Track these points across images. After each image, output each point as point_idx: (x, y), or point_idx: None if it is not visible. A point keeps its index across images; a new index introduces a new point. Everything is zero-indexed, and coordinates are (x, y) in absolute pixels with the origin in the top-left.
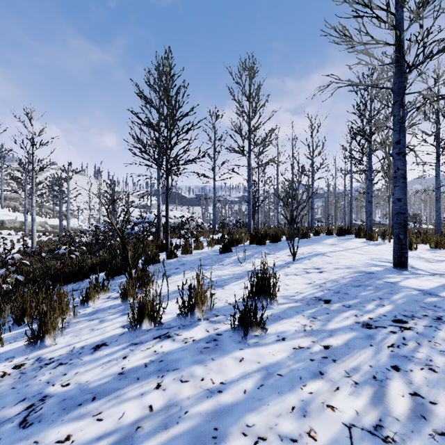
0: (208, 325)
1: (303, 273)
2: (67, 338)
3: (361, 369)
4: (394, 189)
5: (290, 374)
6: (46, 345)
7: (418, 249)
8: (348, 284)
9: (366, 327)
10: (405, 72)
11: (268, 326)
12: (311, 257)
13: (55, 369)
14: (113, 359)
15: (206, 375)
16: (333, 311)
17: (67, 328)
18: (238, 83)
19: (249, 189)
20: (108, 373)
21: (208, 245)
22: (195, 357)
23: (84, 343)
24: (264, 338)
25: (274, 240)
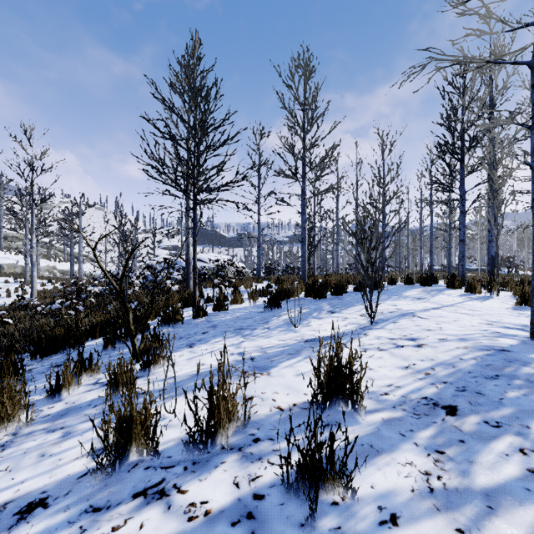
0: (238, 465)
1: (391, 347)
2: None
3: None
4: (533, 218)
5: None
6: None
7: None
8: (476, 373)
9: None
10: None
11: (353, 474)
12: (396, 319)
13: None
14: None
15: None
16: (471, 436)
17: (6, 448)
18: (289, 86)
19: (304, 224)
20: None
21: (249, 298)
22: None
23: (11, 495)
24: (352, 513)
25: (339, 292)
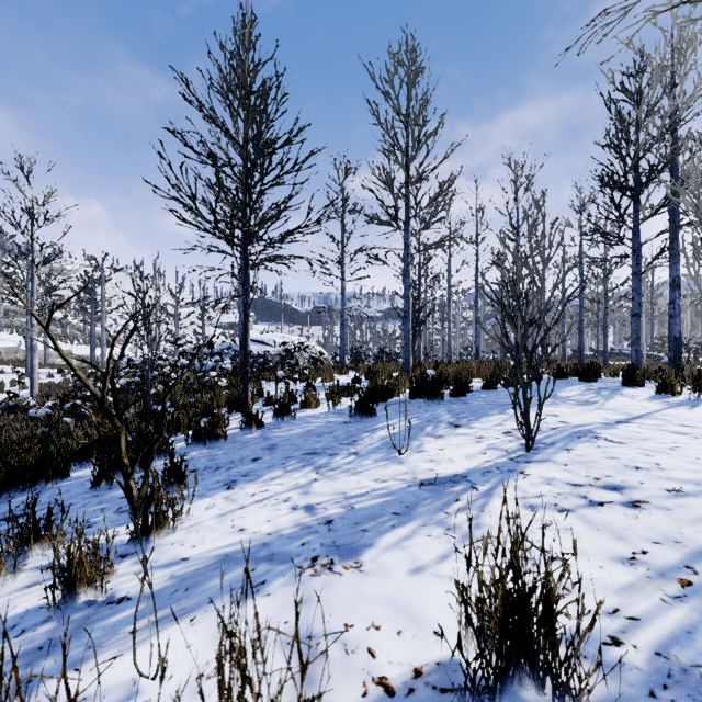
0: None
1: (580, 504)
2: None
3: None
4: None
5: None
6: None
7: None
8: None
9: None
10: None
11: None
12: (567, 443)
13: None
14: None
15: None
16: None
17: None
18: (385, 93)
19: (407, 292)
20: None
21: (327, 400)
22: None
23: None
24: None
25: (461, 392)
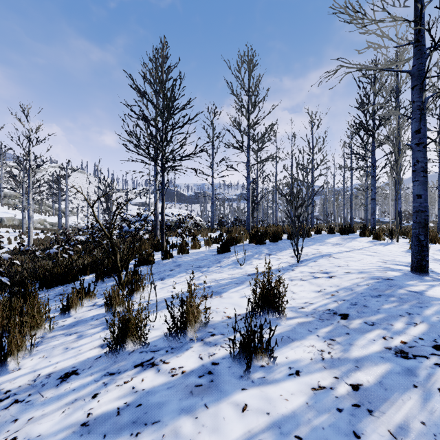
0: (202, 348)
1: (310, 278)
2: (34, 361)
3: (411, 428)
4: (413, 184)
5: (313, 436)
6: (9, 369)
7: (431, 250)
8: (365, 294)
9: (402, 356)
10: (425, 52)
11: (275, 351)
12: (316, 259)
13: (7, 410)
14: (80, 398)
15: (196, 436)
16: (354, 331)
17: (39, 345)
18: (236, 76)
19: (249, 186)
20: (69, 423)
21: (205, 244)
22: (183, 401)
23: (52, 369)
24: (272, 370)
25: (275, 240)
